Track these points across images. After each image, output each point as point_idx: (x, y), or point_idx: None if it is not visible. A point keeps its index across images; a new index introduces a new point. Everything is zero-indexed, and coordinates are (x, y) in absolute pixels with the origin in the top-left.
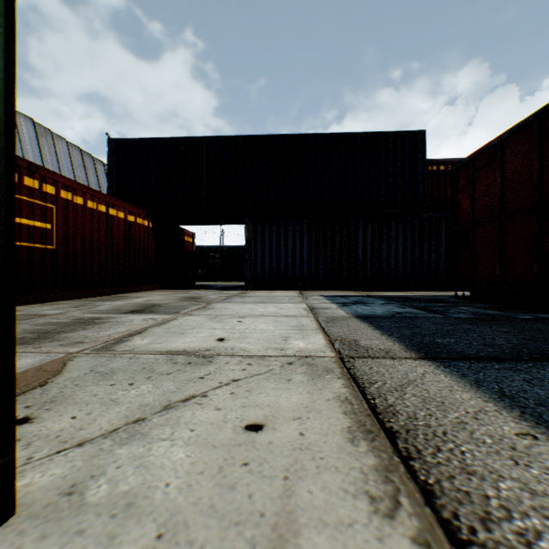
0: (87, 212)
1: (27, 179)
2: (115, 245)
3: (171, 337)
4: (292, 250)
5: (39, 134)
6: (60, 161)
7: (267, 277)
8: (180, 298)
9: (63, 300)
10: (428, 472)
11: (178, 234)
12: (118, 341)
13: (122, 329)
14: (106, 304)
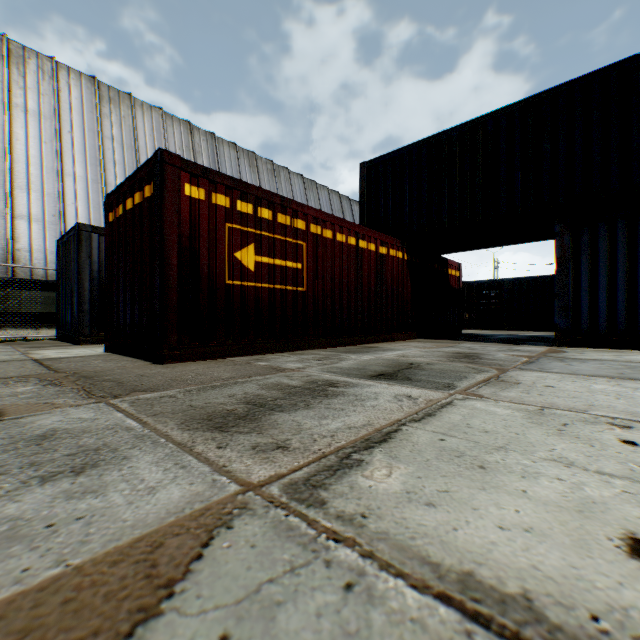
0: (335, 247)
1: (279, 216)
2: (364, 284)
3: (457, 478)
4: None
5: (306, 188)
6: (322, 209)
7: (602, 324)
8: (447, 356)
9: (311, 349)
10: None
11: (440, 267)
12: (341, 463)
13: (356, 419)
14: (351, 359)
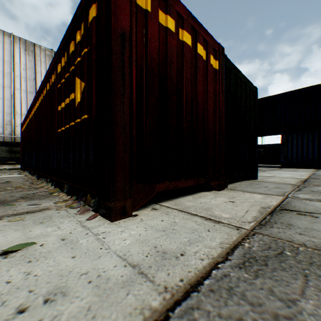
0: None
1: None
2: None
3: (259, 174)
4: (311, 147)
5: None
6: None
7: (294, 161)
8: None
9: None
10: (305, 182)
11: None
12: None
13: None
14: None
